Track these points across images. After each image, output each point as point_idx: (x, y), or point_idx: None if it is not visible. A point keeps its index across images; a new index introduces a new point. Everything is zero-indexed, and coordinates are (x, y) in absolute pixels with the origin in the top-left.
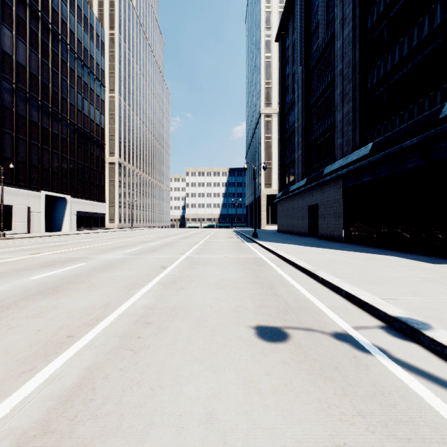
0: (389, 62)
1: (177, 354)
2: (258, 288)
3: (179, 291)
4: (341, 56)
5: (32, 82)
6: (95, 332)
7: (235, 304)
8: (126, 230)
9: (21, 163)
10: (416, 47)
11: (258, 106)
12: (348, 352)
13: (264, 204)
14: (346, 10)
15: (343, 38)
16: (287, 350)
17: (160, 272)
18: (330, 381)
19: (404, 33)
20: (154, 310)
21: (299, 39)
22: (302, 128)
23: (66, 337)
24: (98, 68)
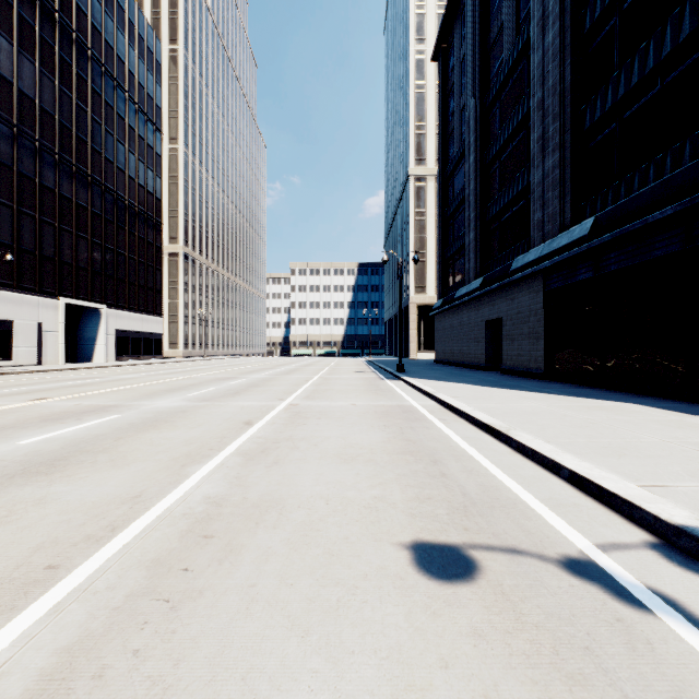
0: (622, 84)
1: (256, 611)
2: (412, 463)
3: (271, 468)
4: (540, 77)
5: (44, 123)
6: (102, 558)
7: (372, 496)
8: (196, 360)
9: (26, 252)
10: (669, 58)
11: (405, 164)
12: (603, 606)
13: (414, 320)
14: (548, 3)
15: (544, 49)
16: (478, 601)
17: (241, 432)
18: (580, 687)
19: (647, 36)
20: (221, 507)
21: (470, 54)
22: (475, 197)
23: (42, 569)
24: (151, 103)
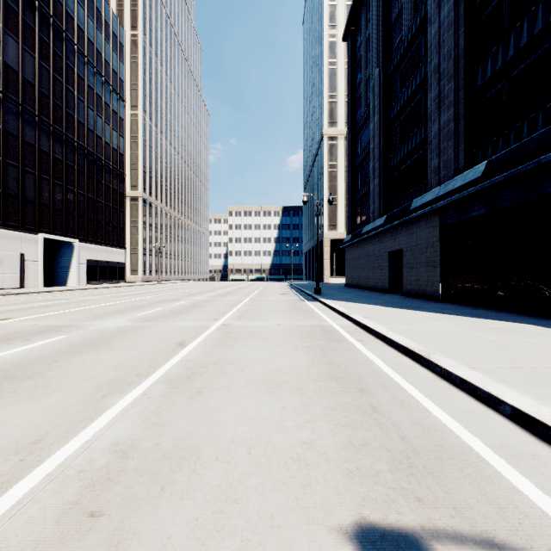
0: (511, 45)
1: None
2: (338, 392)
3: (193, 400)
4: (436, 46)
5: (26, 91)
6: None
7: (300, 440)
8: (151, 284)
9: (11, 196)
10: None
11: (320, 126)
12: None
13: (327, 251)
14: None
15: (440, 21)
16: None
17: (172, 354)
18: None
19: (534, 2)
20: (126, 460)
21: (375, 33)
22: (379, 150)
23: None
24: (115, 76)
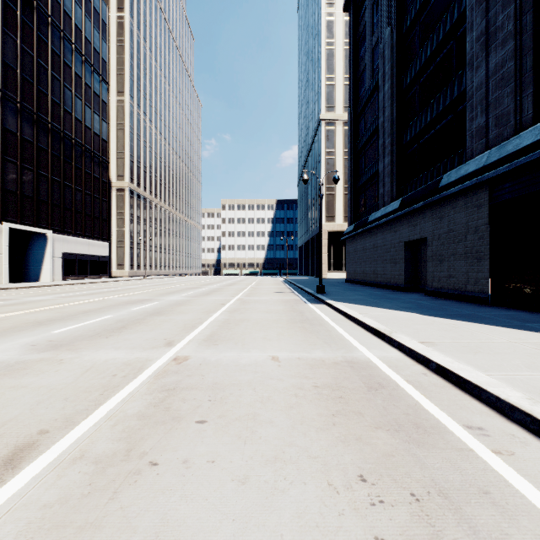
0: None
1: None
2: None
3: None
4: None
5: None
6: None
7: None
8: (136, 280)
9: None
10: None
11: (316, 112)
12: None
13: (324, 244)
14: None
15: None
16: None
17: None
18: None
19: None
20: None
21: None
22: (391, 122)
23: None
24: (97, 56)
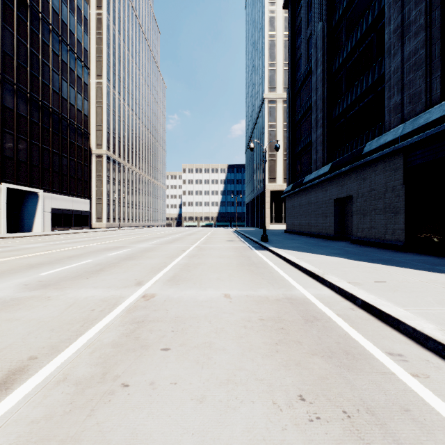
0: None
1: None
2: None
3: None
4: None
5: None
6: None
7: None
8: (112, 230)
9: None
10: None
11: (261, 92)
12: None
13: (267, 201)
14: None
15: None
16: None
17: None
18: None
19: None
20: None
21: None
22: (322, 100)
23: None
24: (80, 46)
